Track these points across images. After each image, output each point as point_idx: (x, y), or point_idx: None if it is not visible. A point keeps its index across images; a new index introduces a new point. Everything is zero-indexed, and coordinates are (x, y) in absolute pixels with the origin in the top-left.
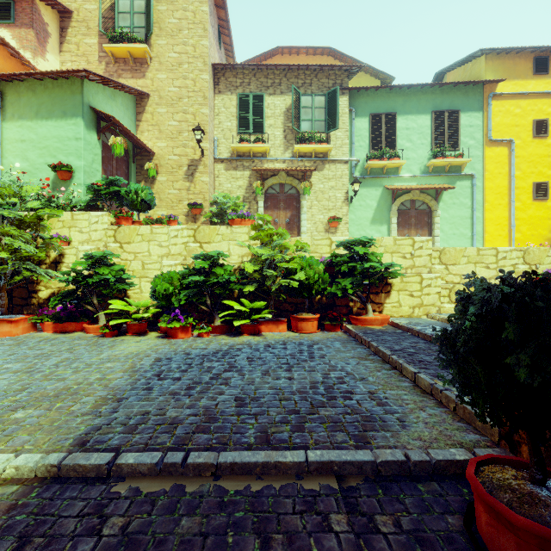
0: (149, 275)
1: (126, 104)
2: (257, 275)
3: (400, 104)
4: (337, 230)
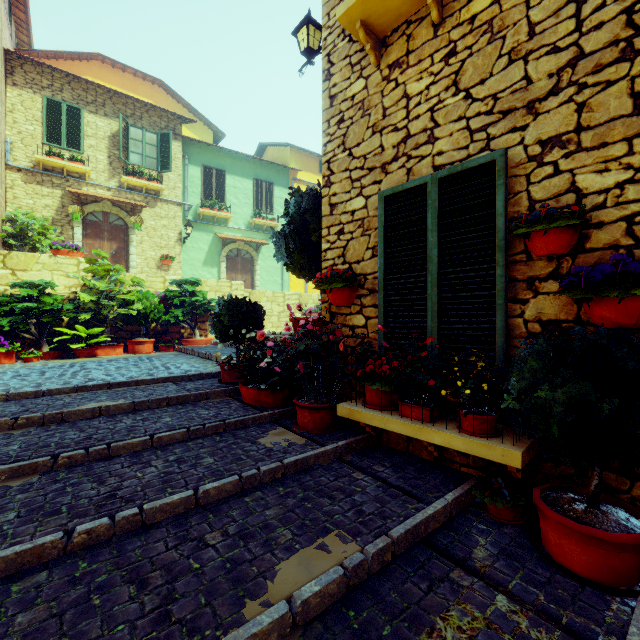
0: None
1: None
2: (93, 305)
3: (229, 164)
4: (171, 268)
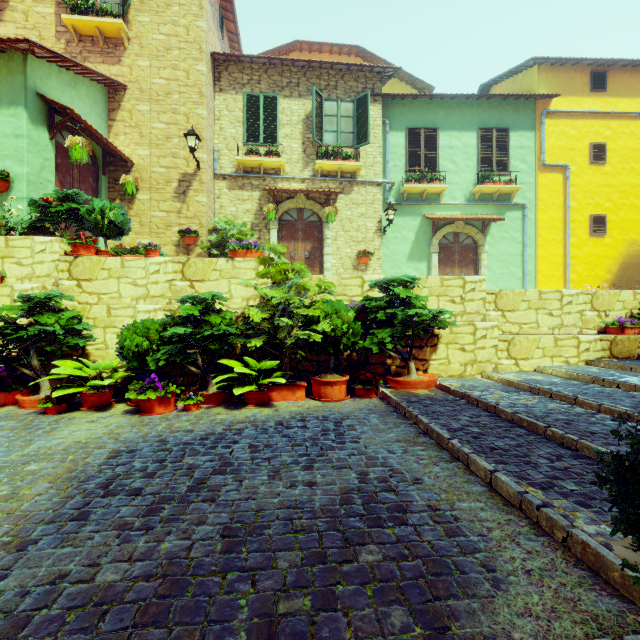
0: (117, 325)
1: (94, 96)
2: (267, 325)
3: (442, 118)
4: (368, 267)
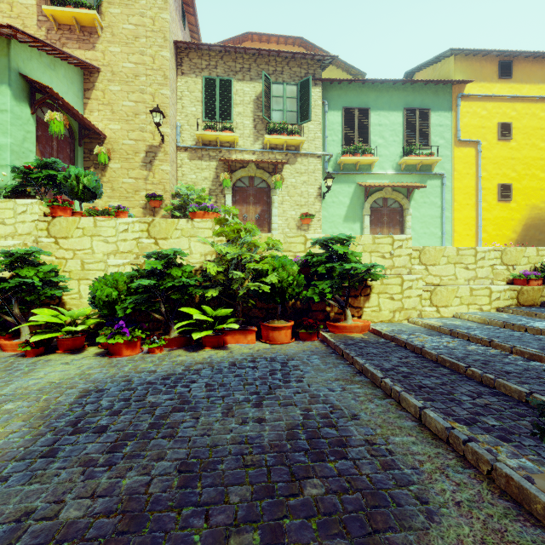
0: (90, 277)
1: (71, 77)
2: (222, 277)
3: (373, 99)
4: (310, 227)
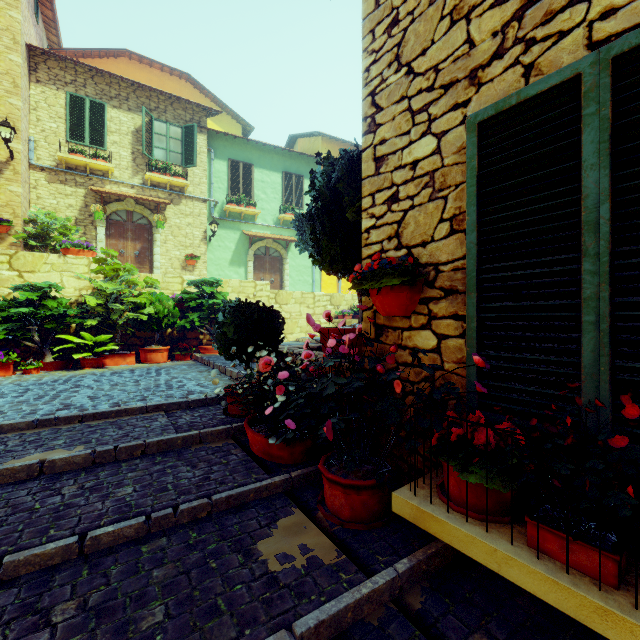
0: None
1: None
2: (101, 309)
3: (257, 157)
4: (196, 268)
